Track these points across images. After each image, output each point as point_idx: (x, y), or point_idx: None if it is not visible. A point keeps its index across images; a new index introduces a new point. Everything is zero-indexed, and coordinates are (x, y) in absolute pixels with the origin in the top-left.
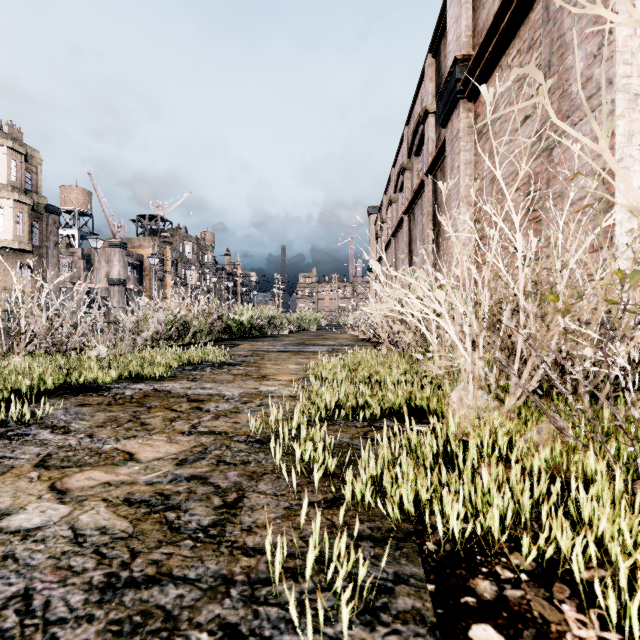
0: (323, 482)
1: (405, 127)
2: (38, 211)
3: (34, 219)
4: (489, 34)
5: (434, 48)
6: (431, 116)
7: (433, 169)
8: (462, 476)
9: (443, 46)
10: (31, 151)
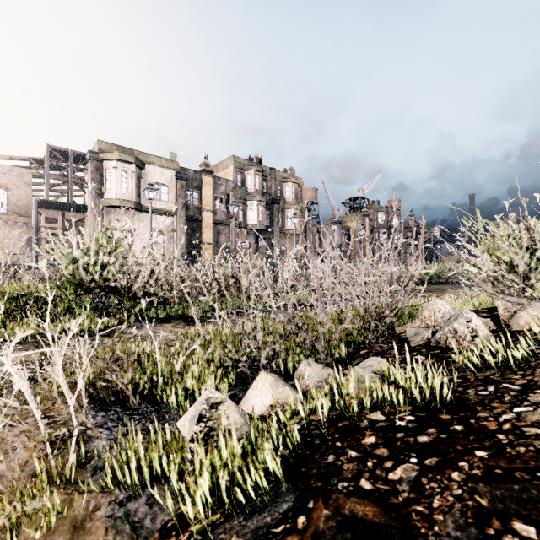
0: None
1: None
2: (302, 212)
3: (300, 216)
4: None
5: None
6: None
7: None
8: None
9: None
10: (299, 180)
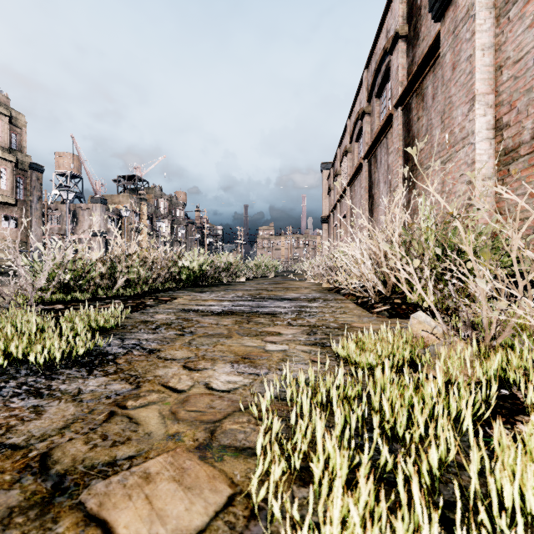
0: None
1: (364, 71)
2: (22, 168)
3: (19, 176)
4: None
5: None
6: (402, 41)
7: (406, 97)
8: None
9: None
10: (16, 114)
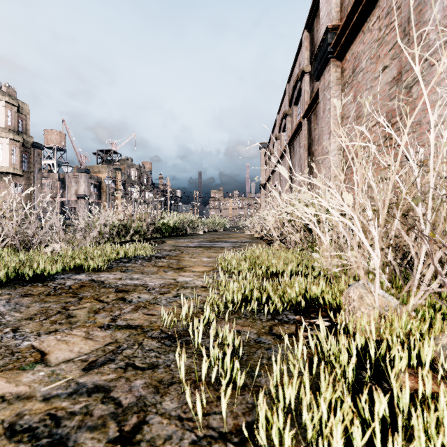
0: (233, 397)
1: (287, 84)
2: (27, 146)
3: (24, 152)
4: (354, 6)
5: (309, 25)
6: (306, 75)
7: (308, 113)
8: (384, 391)
9: (316, 23)
10: (22, 104)
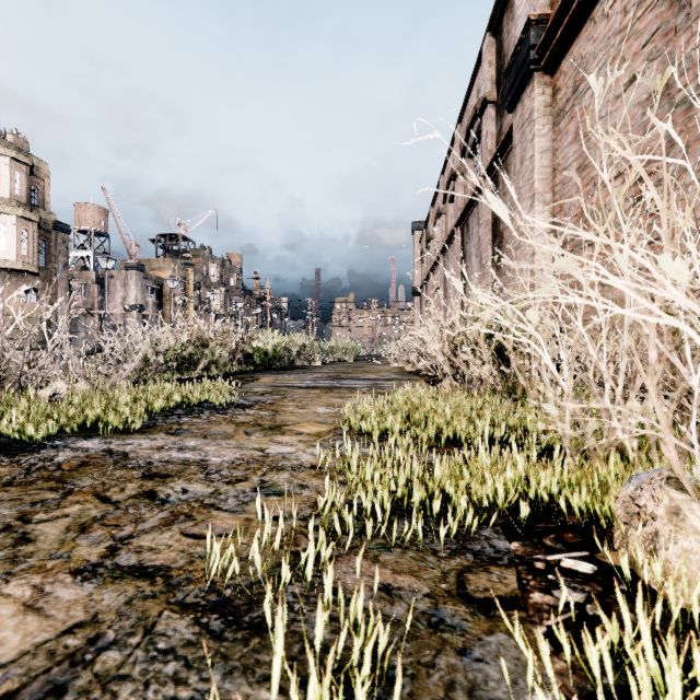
0: None
1: (457, 125)
2: (45, 229)
3: (41, 238)
4: None
5: (494, 25)
6: (490, 106)
7: (493, 169)
8: None
9: (506, 21)
10: (38, 162)
